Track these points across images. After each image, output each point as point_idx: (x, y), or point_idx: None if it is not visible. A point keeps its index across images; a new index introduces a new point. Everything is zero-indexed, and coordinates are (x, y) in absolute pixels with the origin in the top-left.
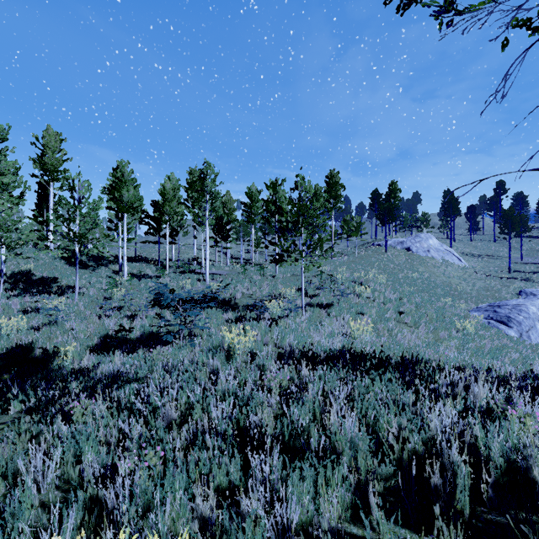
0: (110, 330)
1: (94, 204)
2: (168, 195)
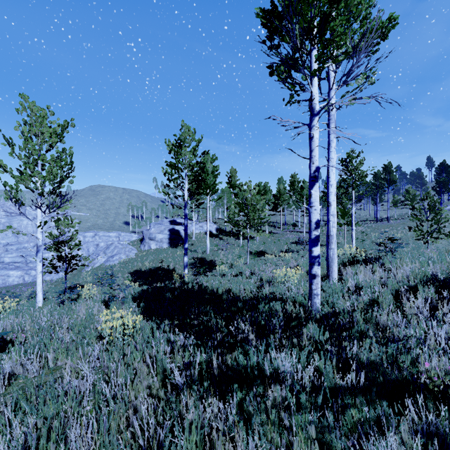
0: (281, 248)
1: (263, 206)
2: (282, 192)
